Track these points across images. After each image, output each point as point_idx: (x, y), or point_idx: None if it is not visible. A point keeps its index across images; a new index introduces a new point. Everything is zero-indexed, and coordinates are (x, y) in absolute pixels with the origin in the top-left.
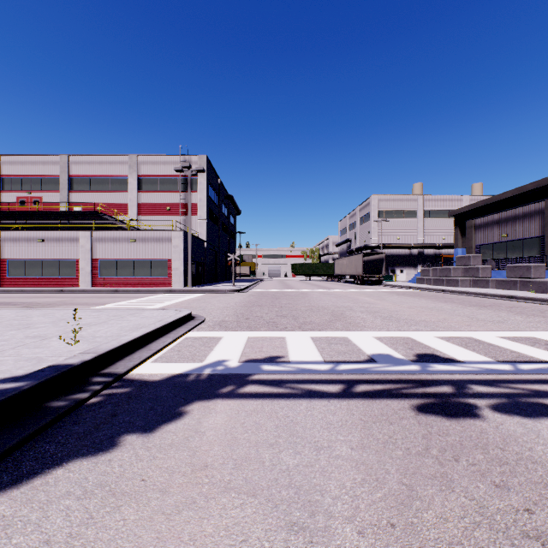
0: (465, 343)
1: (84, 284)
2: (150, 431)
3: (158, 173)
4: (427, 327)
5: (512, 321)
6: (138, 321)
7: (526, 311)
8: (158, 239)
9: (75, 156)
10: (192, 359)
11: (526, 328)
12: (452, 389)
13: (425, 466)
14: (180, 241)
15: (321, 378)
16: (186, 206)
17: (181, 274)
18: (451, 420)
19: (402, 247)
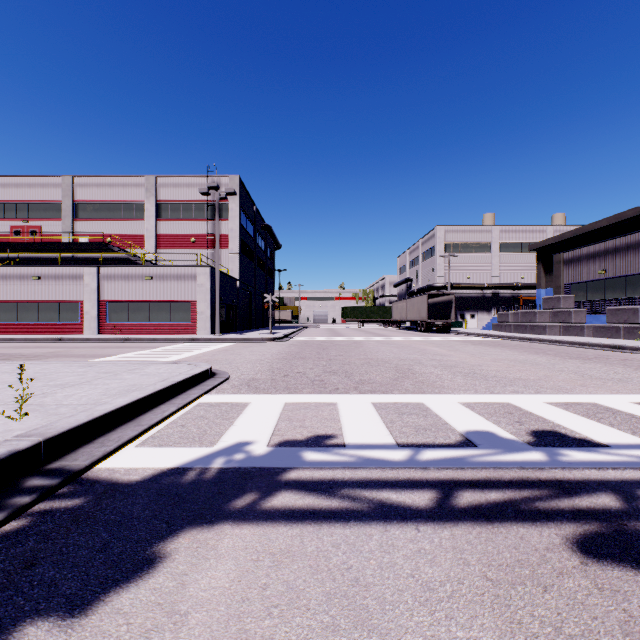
0: (593, 413)
1: (89, 331)
2: (79, 613)
3: (181, 197)
4: (529, 388)
5: (638, 379)
6: (134, 380)
7: None
8: (180, 276)
9: (81, 177)
10: (199, 440)
11: None
12: (618, 500)
13: None
14: (206, 278)
15: (397, 478)
16: (214, 238)
17: (207, 319)
18: None
19: (473, 288)
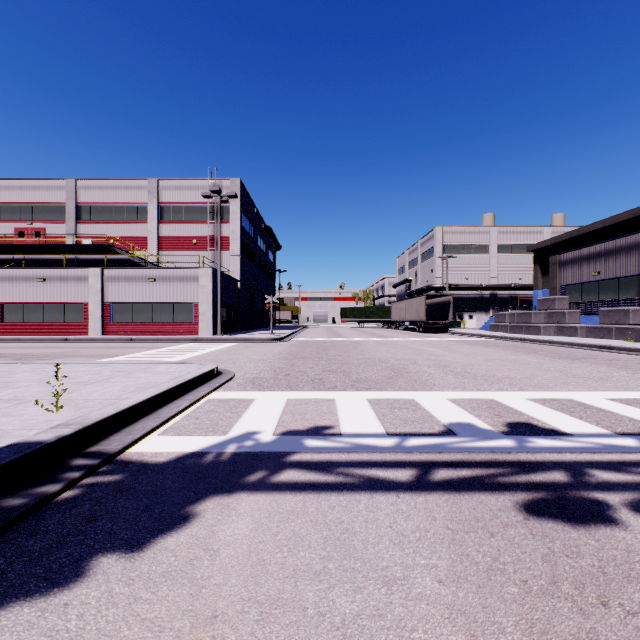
0: (566, 408)
1: (93, 332)
2: (137, 549)
3: (183, 200)
4: (513, 386)
5: (617, 378)
6: (148, 378)
7: (630, 365)
8: (182, 278)
9: (84, 180)
10: (212, 430)
11: (637, 387)
12: (567, 476)
13: (558, 616)
14: (208, 280)
15: (385, 459)
16: (215, 239)
17: (209, 320)
18: (578, 529)
19: (471, 288)
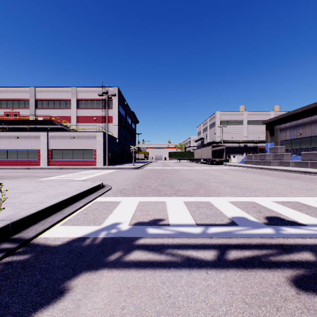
0: (297, 207)
1: (43, 164)
2: None
3: (89, 97)
4: (263, 193)
5: None
6: (62, 190)
7: None
8: (88, 137)
9: (39, 87)
10: (93, 221)
11: None
12: (313, 256)
13: None
14: (101, 138)
15: (196, 243)
16: (105, 117)
17: (101, 158)
18: None
19: (234, 142)
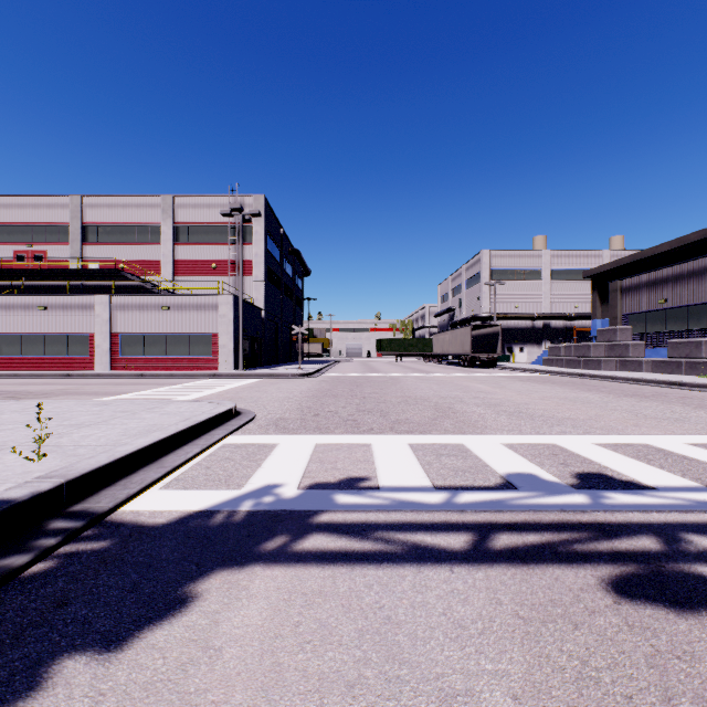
0: (643, 455)
1: (100, 367)
2: (115, 648)
3: (201, 219)
4: (577, 428)
5: (696, 419)
6: (154, 420)
7: (706, 403)
8: (199, 306)
9: (91, 197)
10: (225, 482)
11: None
12: (658, 542)
13: None
14: (228, 308)
15: (433, 521)
16: (237, 263)
17: (229, 353)
18: (686, 618)
19: (521, 318)
